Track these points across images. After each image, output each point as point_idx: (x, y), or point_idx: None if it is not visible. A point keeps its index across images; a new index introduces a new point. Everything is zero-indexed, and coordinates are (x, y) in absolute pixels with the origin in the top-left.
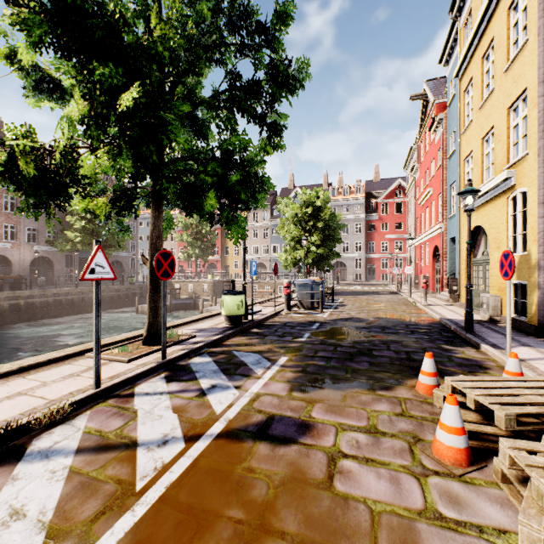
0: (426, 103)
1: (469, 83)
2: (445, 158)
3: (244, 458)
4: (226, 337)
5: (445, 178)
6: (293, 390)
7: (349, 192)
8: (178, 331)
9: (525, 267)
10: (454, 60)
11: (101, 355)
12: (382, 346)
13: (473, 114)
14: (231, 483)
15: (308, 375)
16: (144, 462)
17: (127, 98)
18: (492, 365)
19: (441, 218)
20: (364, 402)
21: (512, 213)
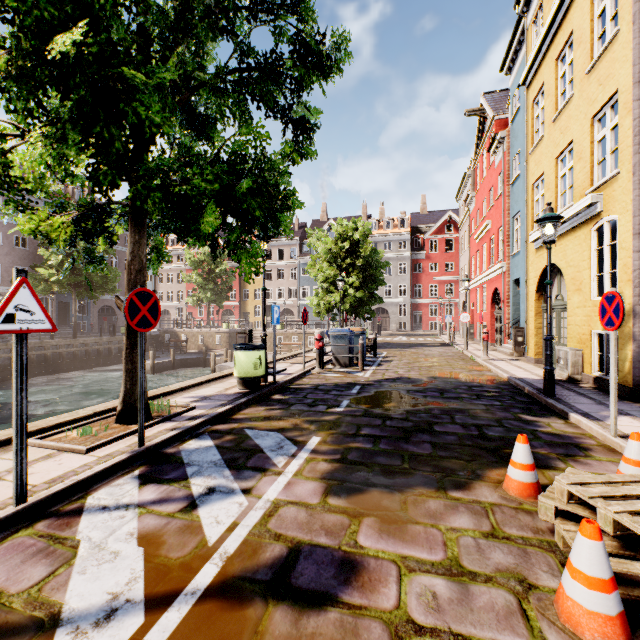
0: (483, 120)
1: (539, 92)
2: (508, 184)
3: None
4: (237, 407)
5: (508, 209)
6: (329, 494)
7: (392, 226)
8: (171, 401)
9: None
10: (518, 67)
11: (47, 442)
12: (445, 417)
13: (544, 128)
14: None
15: (349, 466)
16: None
17: (61, 38)
18: (592, 443)
19: (503, 256)
20: (434, 513)
21: (596, 248)
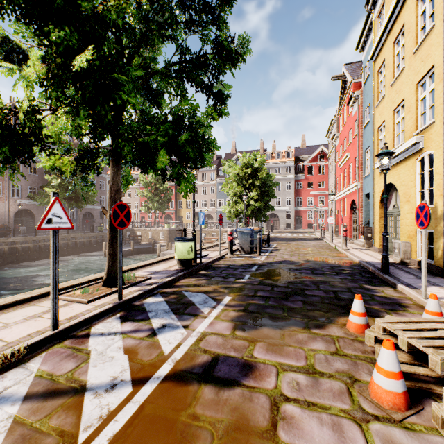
0: (344, 83)
1: (382, 64)
2: (361, 128)
3: (189, 403)
4: (177, 278)
5: (361, 145)
6: (236, 329)
7: (281, 156)
8: (135, 274)
9: (432, 218)
10: (368, 47)
11: (63, 297)
12: (313, 286)
13: (385, 90)
14: (175, 433)
15: (249, 314)
16: (90, 410)
17: (80, 58)
18: (409, 303)
19: (357, 178)
20: (301, 341)
21: (420, 172)
